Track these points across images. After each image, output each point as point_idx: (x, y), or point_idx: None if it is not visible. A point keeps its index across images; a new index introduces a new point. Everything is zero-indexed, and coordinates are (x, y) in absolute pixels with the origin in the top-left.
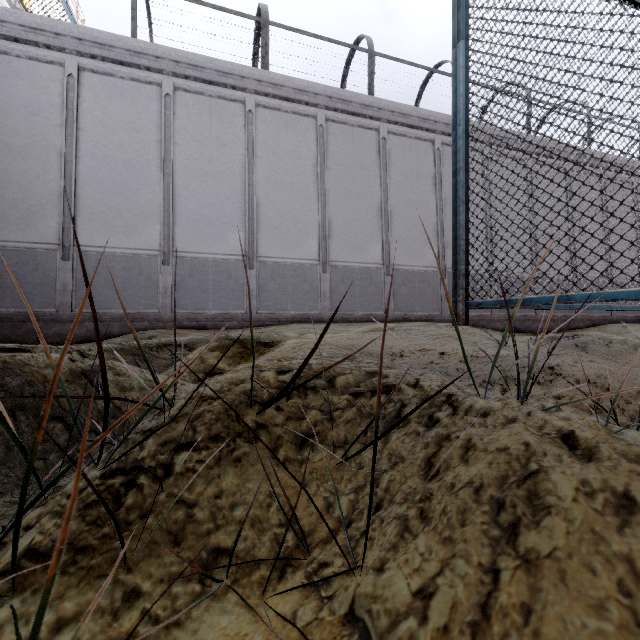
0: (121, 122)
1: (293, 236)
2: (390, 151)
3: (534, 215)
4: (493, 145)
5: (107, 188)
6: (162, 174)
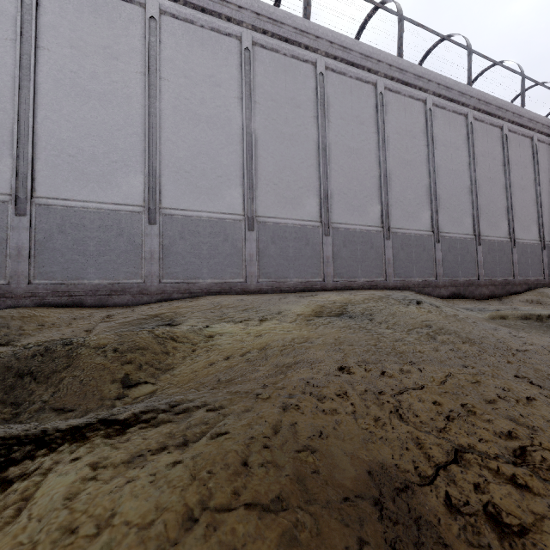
0: None
1: (210, 183)
2: (328, 90)
3: (475, 173)
4: (436, 95)
5: None
6: (16, 86)
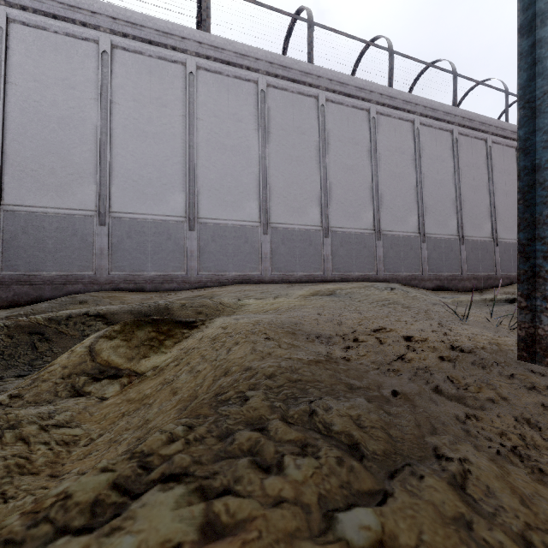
0: (54, 78)
1: (234, 198)
2: (328, 118)
3: (460, 182)
4: (423, 116)
5: (38, 145)
6: (98, 132)
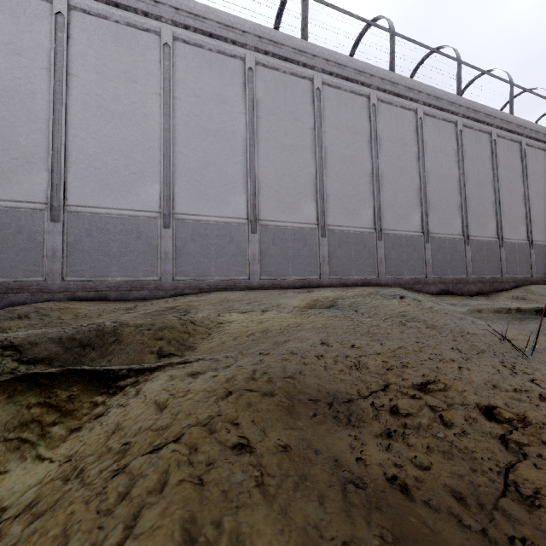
0: None
1: (217, 191)
2: (325, 103)
3: (464, 177)
4: (426, 105)
5: None
6: (51, 109)
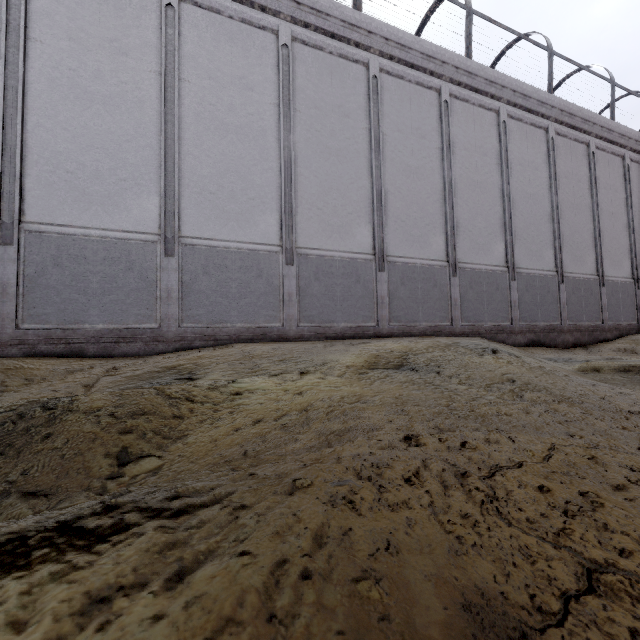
0: None
1: (240, 207)
2: (383, 96)
3: (557, 198)
4: (511, 105)
5: None
6: (1, 85)
